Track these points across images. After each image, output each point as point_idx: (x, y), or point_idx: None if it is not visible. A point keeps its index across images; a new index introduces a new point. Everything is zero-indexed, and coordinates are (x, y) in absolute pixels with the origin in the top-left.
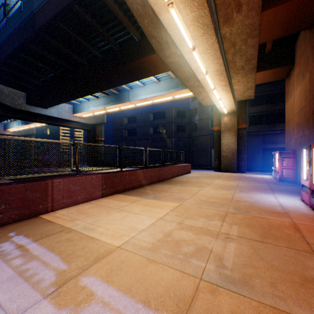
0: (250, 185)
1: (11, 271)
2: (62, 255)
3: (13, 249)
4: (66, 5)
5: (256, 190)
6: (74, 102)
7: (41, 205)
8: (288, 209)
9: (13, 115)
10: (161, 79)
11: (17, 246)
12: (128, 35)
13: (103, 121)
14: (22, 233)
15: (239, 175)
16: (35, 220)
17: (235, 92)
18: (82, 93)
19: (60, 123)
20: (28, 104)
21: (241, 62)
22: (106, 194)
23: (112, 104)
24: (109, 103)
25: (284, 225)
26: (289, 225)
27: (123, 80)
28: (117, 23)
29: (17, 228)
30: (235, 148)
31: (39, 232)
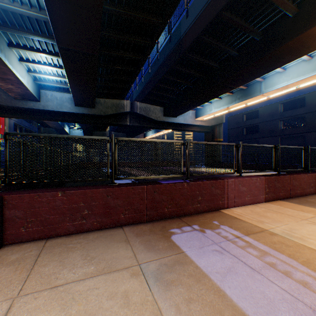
0: None
1: (257, 259)
2: (297, 260)
3: (234, 238)
4: (213, 17)
5: None
6: (196, 108)
7: (220, 201)
8: None
9: (155, 126)
10: (314, 54)
11: (233, 235)
12: (277, 15)
13: (221, 121)
14: (224, 224)
15: None
16: (220, 214)
17: None
18: (209, 97)
19: (184, 129)
20: (164, 116)
21: None
22: (268, 199)
23: (237, 102)
24: (233, 101)
25: None
26: None
27: (262, 70)
28: (264, 8)
29: (214, 218)
30: None
31: (238, 227)
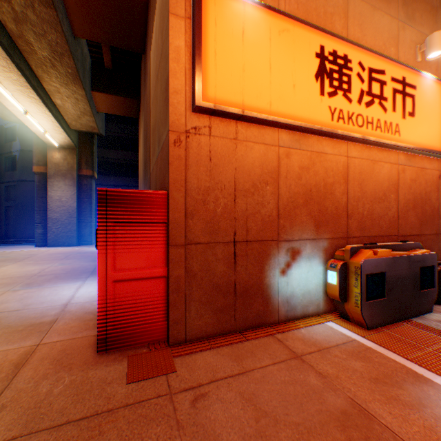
0: (68, 268)
1: None
2: None
3: None
4: None
5: (65, 277)
6: None
7: None
8: (72, 309)
9: None
10: None
11: None
12: None
13: None
14: None
15: (76, 250)
16: None
17: (64, 111)
18: None
19: None
20: None
21: (46, 51)
22: None
23: None
24: None
25: (1, 366)
26: (16, 359)
27: None
28: None
29: None
30: (76, 206)
31: None
